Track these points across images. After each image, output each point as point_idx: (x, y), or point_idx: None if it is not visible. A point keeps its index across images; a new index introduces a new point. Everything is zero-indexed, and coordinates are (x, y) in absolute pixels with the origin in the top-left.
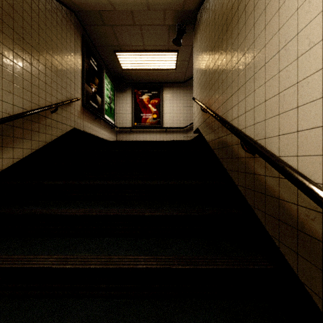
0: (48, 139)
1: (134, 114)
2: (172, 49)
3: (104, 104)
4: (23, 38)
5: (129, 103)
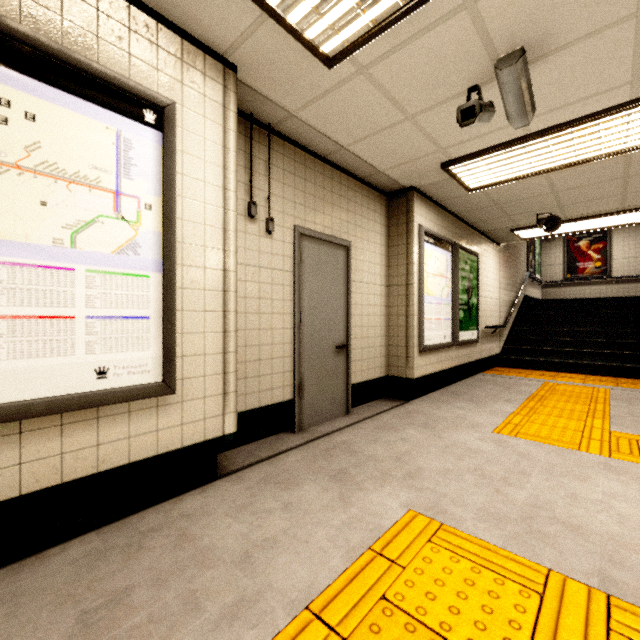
0: (518, 306)
1: (566, 265)
2: None
3: (535, 265)
4: (514, 256)
5: (560, 252)
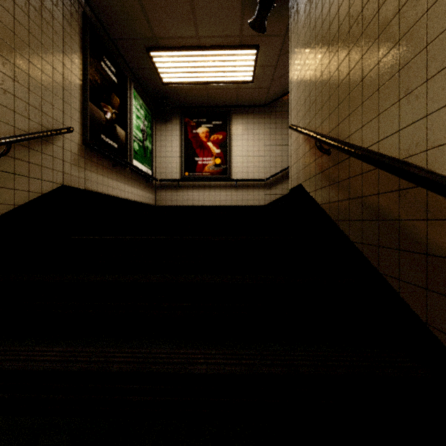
0: None
1: (184, 158)
2: (247, 44)
3: (131, 142)
4: None
5: (177, 140)
